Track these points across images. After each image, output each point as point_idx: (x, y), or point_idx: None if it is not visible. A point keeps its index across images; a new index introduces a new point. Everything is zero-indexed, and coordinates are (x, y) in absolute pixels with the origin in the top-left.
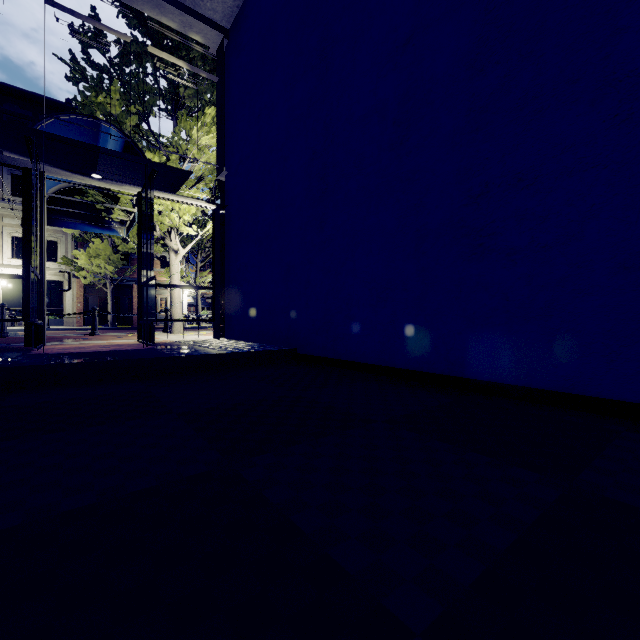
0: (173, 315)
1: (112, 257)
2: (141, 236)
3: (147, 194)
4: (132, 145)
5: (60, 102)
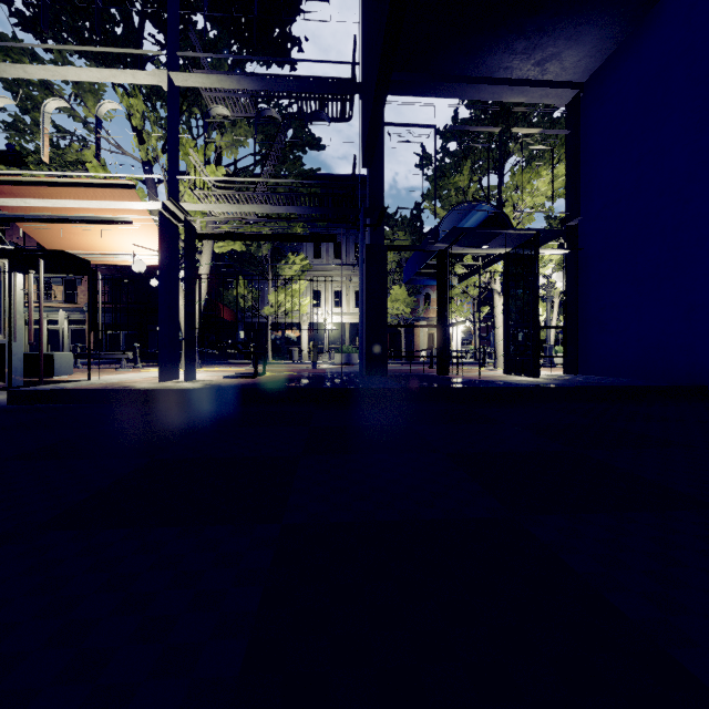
0: (497, 351)
1: (406, 300)
2: (508, 288)
3: (537, 256)
4: (499, 214)
5: (364, 176)
